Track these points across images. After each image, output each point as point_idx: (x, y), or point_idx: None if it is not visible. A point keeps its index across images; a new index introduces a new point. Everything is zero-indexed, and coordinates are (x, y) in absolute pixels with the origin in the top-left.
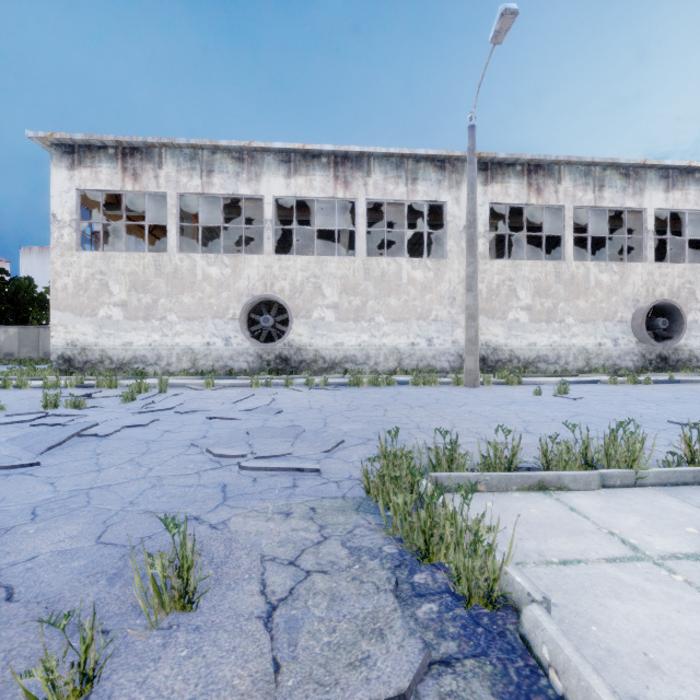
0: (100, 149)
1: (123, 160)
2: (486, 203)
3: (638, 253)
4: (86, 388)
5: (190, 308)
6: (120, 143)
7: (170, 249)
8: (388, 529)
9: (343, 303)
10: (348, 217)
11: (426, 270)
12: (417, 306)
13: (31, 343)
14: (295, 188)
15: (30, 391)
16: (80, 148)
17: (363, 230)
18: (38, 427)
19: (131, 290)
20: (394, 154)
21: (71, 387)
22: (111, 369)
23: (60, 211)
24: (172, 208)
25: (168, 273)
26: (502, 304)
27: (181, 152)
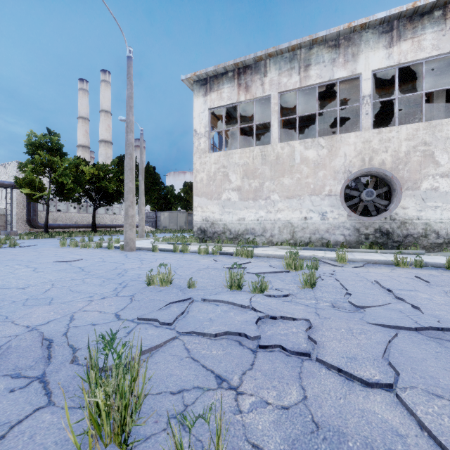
0: (222, 75)
1: (238, 78)
2: None
3: None
4: (227, 256)
5: (289, 188)
6: (237, 65)
7: (272, 141)
8: None
9: None
10: (447, 80)
11: None
12: None
13: (174, 221)
14: (398, 55)
15: (191, 255)
16: (210, 79)
17: None
18: (274, 353)
19: (244, 177)
20: None
21: (216, 254)
22: (229, 238)
23: (199, 127)
24: (274, 106)
25: (271, 161)
26: None
27: (281, 58)
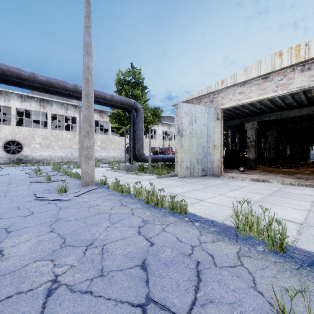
0: None
1: None
2: None
3: None
4: None
5: None
6: None
7: None
8: (54, 170)
9: (43, 143)
10: (44, 114)
11: (71, 135)
12: (68, 144)
13: None
14: (24, 106)
15: None
16: None
17: (50, 122)
18: None
19: None
20: (60, 102)
21: None
22: None
23: None
24: None
25: None
26: None
27: None
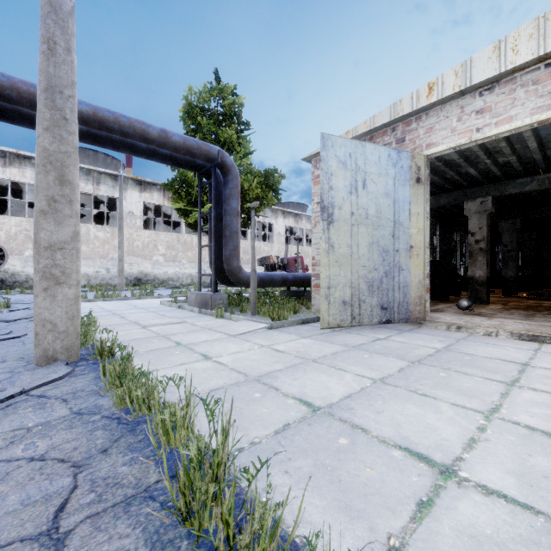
0: None
1: None
2: (141, 202)
3: None
4: None
5: None
6: None
7: None
8: None
9: None
10: None
11: (106, 232)
12: (100, 251)
13: None
14: (10, 175)
15: None
16: None
17: None
18: None
19: None
20: (85, 168)
21: None
22: None
23: None
24: None
25: None
26: (150, 252)
27: None
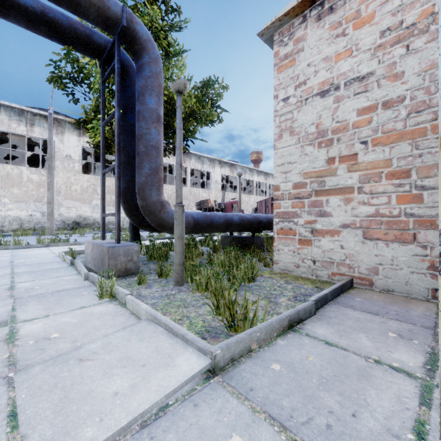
0: None
1: None
2: (80, 146)
3: (165, 178)
4: None
5: None
6: None
7: None
8: None
9: None
10: None
11: (40, 175)
12: (34, 194)
13: None
14: None
15: None
16: None
17: None
18: None
19: None
20: (16, 107)
21: None
22: None
23: None
24: None
25: None
26: (89, 196)
27: None
